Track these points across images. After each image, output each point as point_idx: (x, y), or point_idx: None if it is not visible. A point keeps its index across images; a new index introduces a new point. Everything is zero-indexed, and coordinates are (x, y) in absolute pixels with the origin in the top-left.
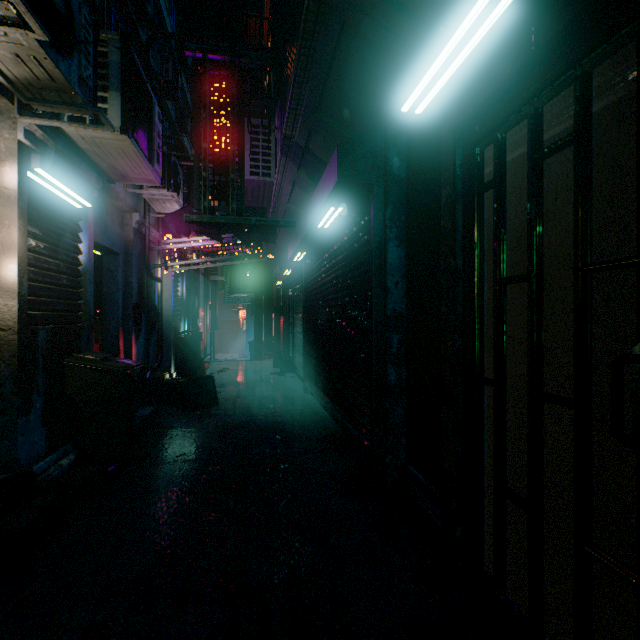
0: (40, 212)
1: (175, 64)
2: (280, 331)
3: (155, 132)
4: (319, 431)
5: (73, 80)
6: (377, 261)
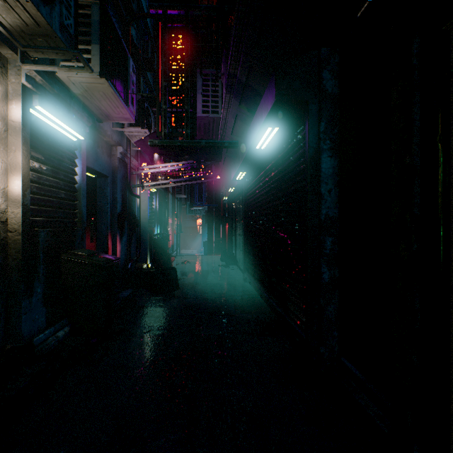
0: (42, 142)
1: (152, 46)
2: (225, 234)
3: (130, 80)
4: (256, 315)
5: (54, 25)
6: (312, 170)
